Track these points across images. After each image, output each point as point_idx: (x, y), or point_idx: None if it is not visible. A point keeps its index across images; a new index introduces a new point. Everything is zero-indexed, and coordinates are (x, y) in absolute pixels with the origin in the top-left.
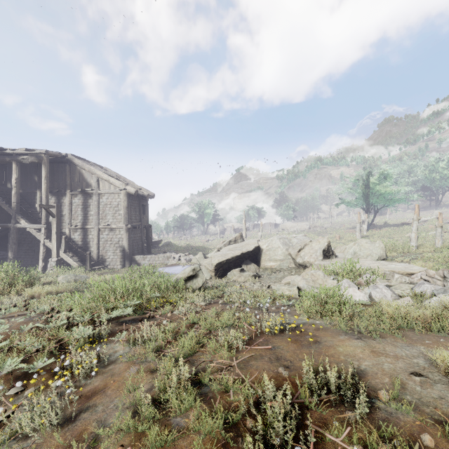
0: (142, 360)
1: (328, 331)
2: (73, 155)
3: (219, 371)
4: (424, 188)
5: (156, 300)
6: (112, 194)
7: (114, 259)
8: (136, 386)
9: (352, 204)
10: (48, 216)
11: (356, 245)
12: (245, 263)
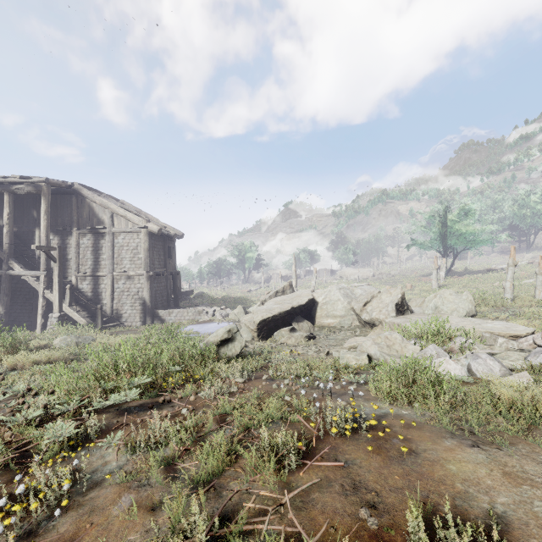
0: (141, 482)
1: (424, 430)
2: (81, 184)
3: (262, 513)
4: (512, 227)
5: (176, 375)
6: (130, 233)
7: (132, 314)
8: (123, 541)
9: (426, 246)
10: (49, 260)
11: (438, 297)
12: (296, 320)
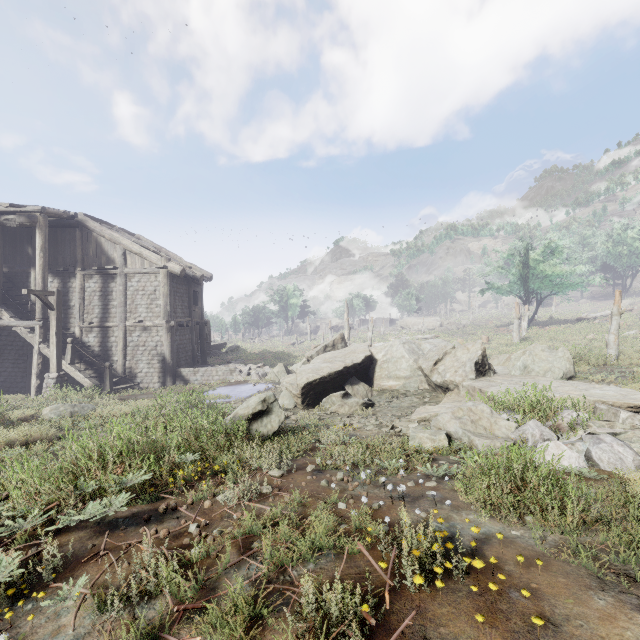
0: None
1: (554, 571)
2: (86, 215)
3: None
4: (605, 268)
5: (189, 466)
6: (146, 275)
7: (149, 373)
8: None
9: (504, 291)
10: (46, 308)
11: (527, 354)
12: (349, 382)
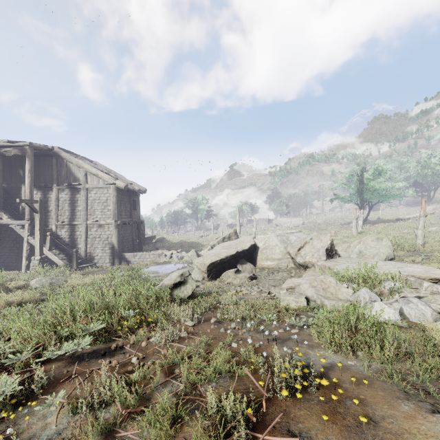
0: None
1: (376, 387)
2: (60, 148)
3: None
4: (416, 184)
5: (131, 319)
6: (101, 189)
7: (103, 256)
8: None
9: (346, 200)
10: (32, 212)
11: (361, 243)
12: (240, 263)
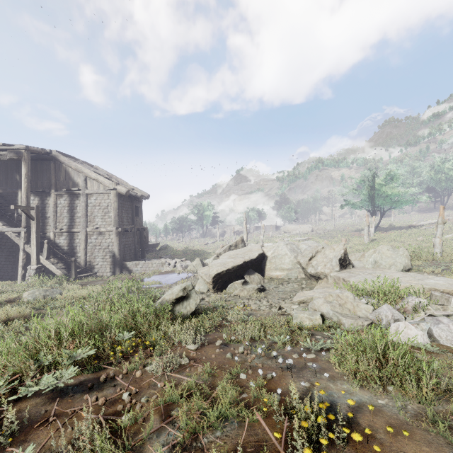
0: None
1: (418, 440)
2: (58, 152)
3: None
4: (428, 189)
5: (126, 342)
6: (101, 195)
7: (103, 265)
8: None
9: (357, 206)
10: (29, 218)
11: (377, 252)
12: (247, 273)
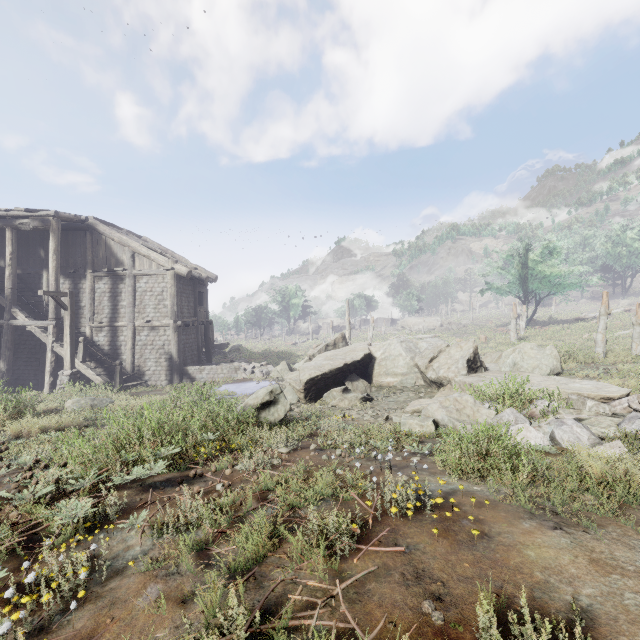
0: (170, 570)
1: (499, 509)
2: (96, 219)
3: (310, 606)
4: (605, 268)
5: (209, 445)
6: (154, 276)
7: (157, 371)
8: (150, 638)
9: (503, 291)
10: (59, 308)
11: (517, 352)
12: (349, 379)
